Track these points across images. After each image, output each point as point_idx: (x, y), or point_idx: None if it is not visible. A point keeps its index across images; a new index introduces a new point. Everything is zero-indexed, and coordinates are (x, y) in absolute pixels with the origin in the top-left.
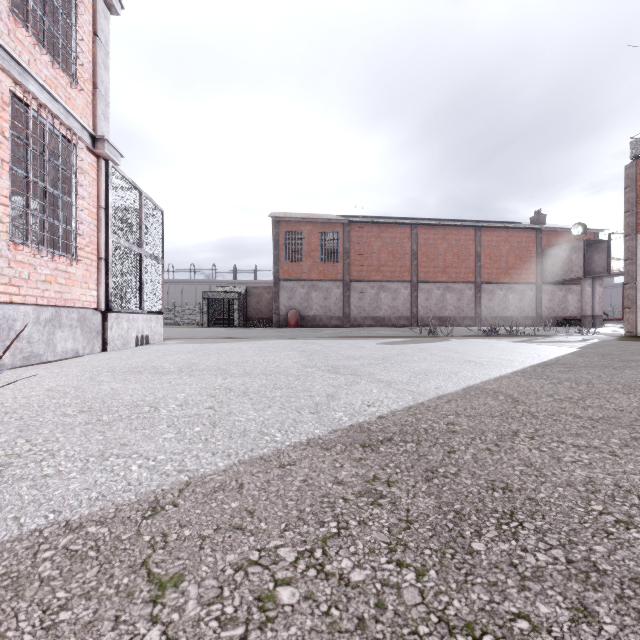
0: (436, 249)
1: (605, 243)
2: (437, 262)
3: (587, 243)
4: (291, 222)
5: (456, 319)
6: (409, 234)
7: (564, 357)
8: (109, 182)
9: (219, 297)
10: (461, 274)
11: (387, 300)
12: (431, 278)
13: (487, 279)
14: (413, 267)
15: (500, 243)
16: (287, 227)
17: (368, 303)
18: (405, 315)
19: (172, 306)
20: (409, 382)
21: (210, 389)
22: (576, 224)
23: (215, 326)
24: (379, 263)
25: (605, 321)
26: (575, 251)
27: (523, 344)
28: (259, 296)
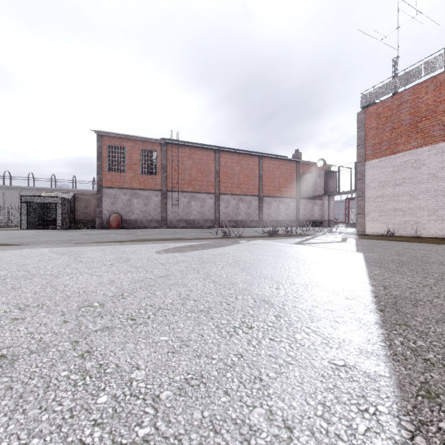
0: (233, 170)
1: (335, 173)
2: (233, 180)
3: (325, 172)
4: (114, 138)
5: (246, 222)
6: (213, 157)
7: (376, 273)
8: None
9: (40, 201)
10: (250, 189)
11: (197, 207)
12: (229, 191)
13: (267, 194)
14: (216, 182)
15: (275, 169)
16: (110, 142)
17: (182, 209)
18: (210, 219)
19: (5, 210)
20: None
21: None
22: (320, 159)
23: (39, 228)
24: (190, 178)
25: (335, 223)
26: (319, 177)
27: (305, 247)
28: (87, 202)
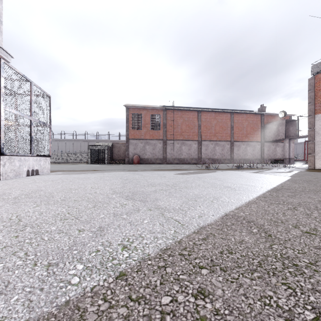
0: (211, 124)
1: (295, 121)
2: (211, 130)
3: (286, 121)
4: (135, 109)
5: (221, 160)
6: (197, 116)
7: (285, 183)
8: (1, 72)
9: (97, 148)
10: (223, 137)
11: (185, 150)
12: (208, 139)
13: (236, 139)
14: (199, 133)
15: (243, 121)
16: (133, 111)
17: (176, 151)
18: (195, 158)
19: (75, 153)
20: (180, 209)
21: (1, 221)
22: (281, 111)
23: (95, 163)
24: (181, 131)
25: (295, 161)
26: (280, 125)
27: (257, 174)
28: (119, 148)
